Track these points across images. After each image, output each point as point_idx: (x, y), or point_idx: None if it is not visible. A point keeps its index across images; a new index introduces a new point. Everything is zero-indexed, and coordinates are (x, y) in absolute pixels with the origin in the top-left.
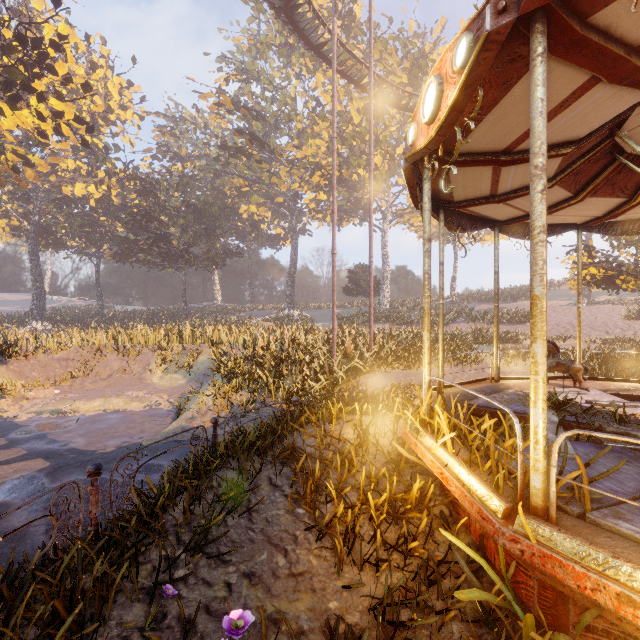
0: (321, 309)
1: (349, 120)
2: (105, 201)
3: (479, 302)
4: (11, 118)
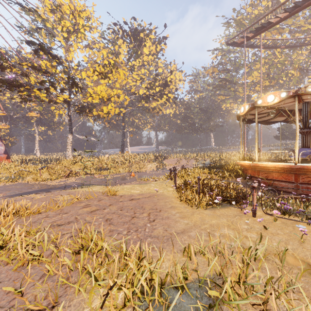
0: (264, 147)
1: (272, 61)
2: (174, 113)
3: None
4: (159, 101)
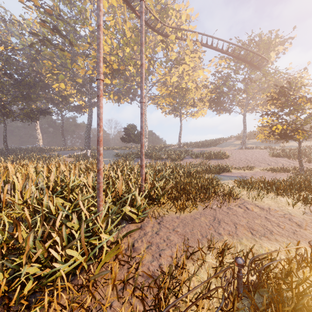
0: (108, 150)
1: (124, 31)
2: None
3: (193, 147)
4: None
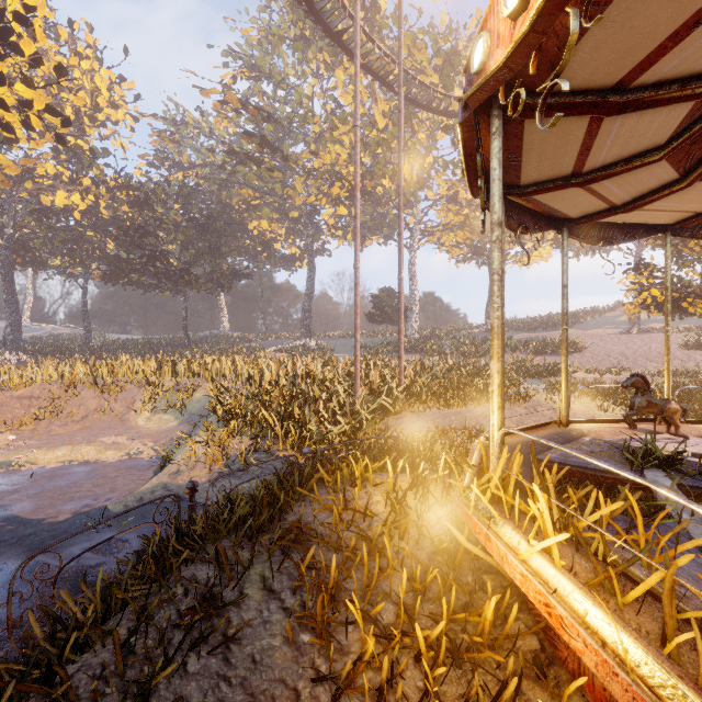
0: (341, 338)
1: (373, 123)
2: (92, 213)
3: (517, 330)
4: None
